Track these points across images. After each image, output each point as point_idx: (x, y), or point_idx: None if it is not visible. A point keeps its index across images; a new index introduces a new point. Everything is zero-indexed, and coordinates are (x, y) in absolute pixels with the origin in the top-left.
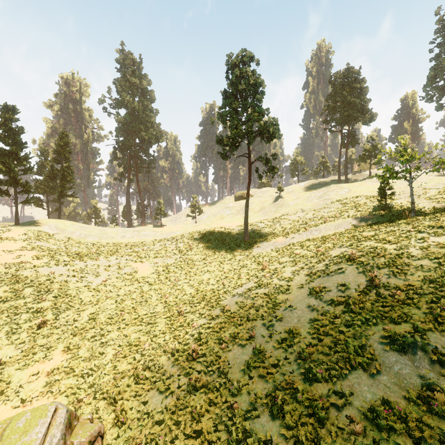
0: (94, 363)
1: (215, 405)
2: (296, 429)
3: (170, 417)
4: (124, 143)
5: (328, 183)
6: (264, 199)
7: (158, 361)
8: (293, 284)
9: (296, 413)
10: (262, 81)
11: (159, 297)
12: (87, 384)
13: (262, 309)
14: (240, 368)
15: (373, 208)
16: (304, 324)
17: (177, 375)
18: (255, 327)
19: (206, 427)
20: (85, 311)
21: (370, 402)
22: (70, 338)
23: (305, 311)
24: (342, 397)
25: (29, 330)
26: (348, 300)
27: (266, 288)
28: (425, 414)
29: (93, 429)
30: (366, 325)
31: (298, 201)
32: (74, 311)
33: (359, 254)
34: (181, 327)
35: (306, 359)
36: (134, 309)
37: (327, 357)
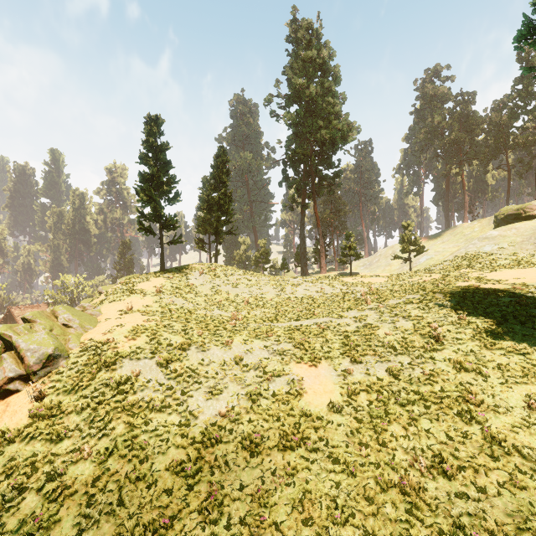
0: None
1: None
2: None
3: None
4: (295, 152)
5: None
6: None
7: None
8: None
9: None
10: None
11: None
12: None
13: None
14: None
15: None
16: None
17: None
18: None
19: None
20: None
21: None
22: None
23: None
24: None
25: None
26: None
27: None
28: None
29: None
30: None
31: None
32: (113, 533)
33: None
34: None
35: None
36: None
37: None
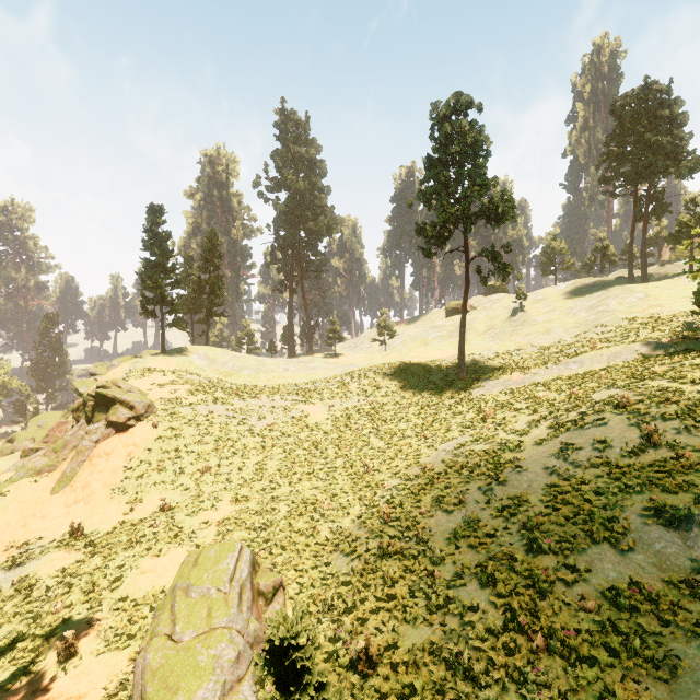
0: (267, 518)
1: (411, 573)
2: (510, 598)
3: (357, 580)
4: (285, 240)
5: (610, 284)
6: (494, 313)
7: (341, 523)
8: (527, 440)
9: (511, 582)
10: (486, 138)
11: (338, 449)
12: (261, 539)
13: (479, 470)
14: (445, 537)
15: (685, 325)
16: (536, 490)
17: (365, 538)
18: (467, 490)
19: (400, 592)
20: (250, 459)
21: (613, 581)
22: (237, 488)
23: (540, 474)
24: (574, 572)
25: (193, 476)
26: (605, 461)
27: (487, 444)
28: (685, 599)
29: (276, 576)
30: (625, 494)
31: (552, 316)
32: (238, 459)
33: (636, 398)
34: (367, 487)
35: (532, 530)
36: (307, 461)
37: (561, 528)
